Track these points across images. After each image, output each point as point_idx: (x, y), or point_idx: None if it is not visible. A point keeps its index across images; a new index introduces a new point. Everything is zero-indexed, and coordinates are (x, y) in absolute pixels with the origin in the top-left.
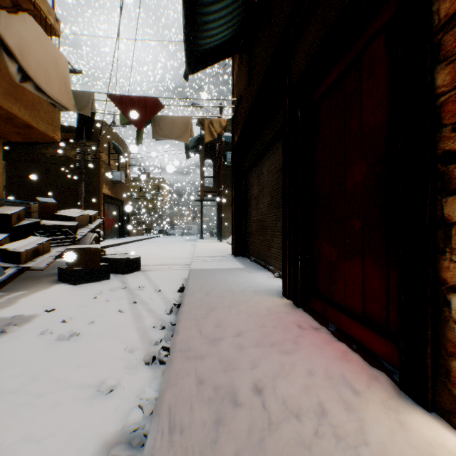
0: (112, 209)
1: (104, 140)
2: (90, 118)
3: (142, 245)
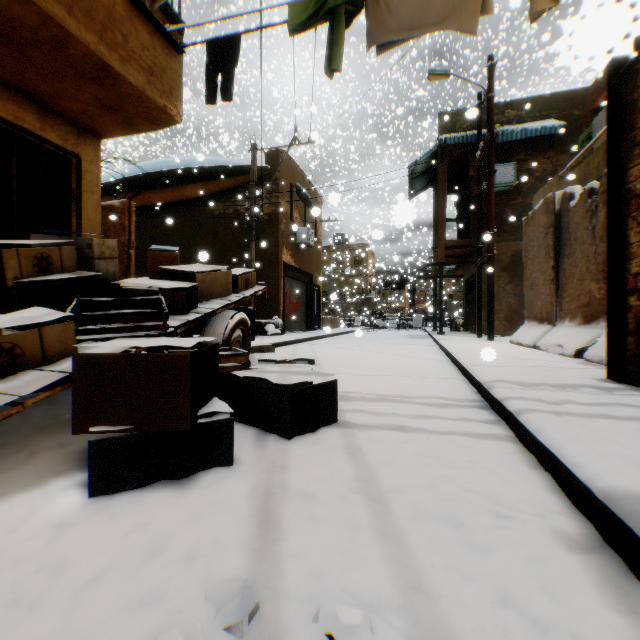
0: (296, 287)
1: (284, 181)
2: (230, 51)
3: (339, 343)
